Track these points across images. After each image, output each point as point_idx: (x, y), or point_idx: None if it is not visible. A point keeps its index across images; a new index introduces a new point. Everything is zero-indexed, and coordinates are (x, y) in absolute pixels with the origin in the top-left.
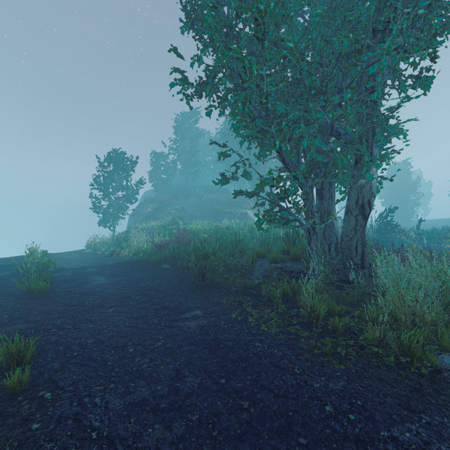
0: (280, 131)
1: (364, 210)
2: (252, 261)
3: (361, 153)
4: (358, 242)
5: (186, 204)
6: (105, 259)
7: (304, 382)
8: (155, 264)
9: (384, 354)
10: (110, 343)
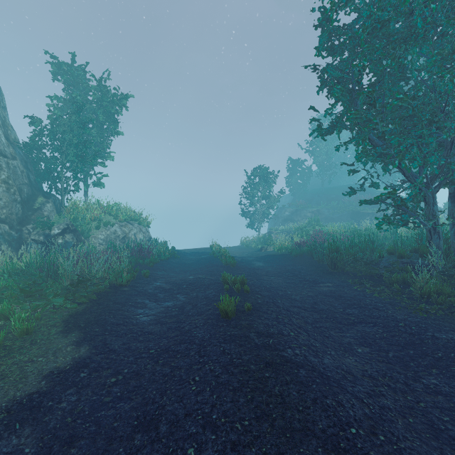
0: (399, 152)
1: None
2: (379, 256)
3: None
4: None
5: (322, 206)
6: (256, 252)
7: (392, 315)
8: (295, 257)
9: None
10: (278, 289)
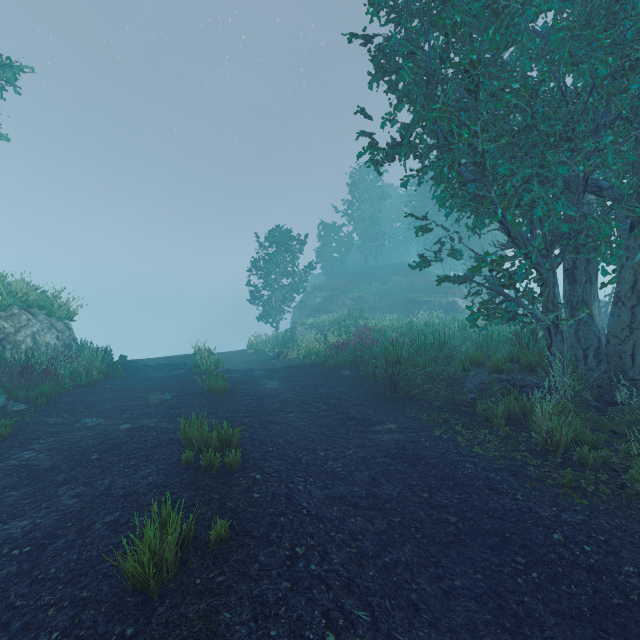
0: (504, 194)
1: None
2: (462, 369)
3: (637, 216)
4: (635, 347)
5: (366, 291)
6: (271, 361)
7: (528, 509)
8: (331, 369)
9: None
10: (300, 445)
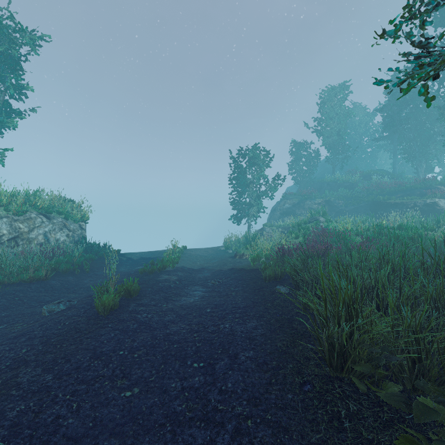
0: None
1: None
2: None
3: None
4: None
5: (332, 196)
6: (227, 260)
7: None
8: (268, 280)
9: None
10: None
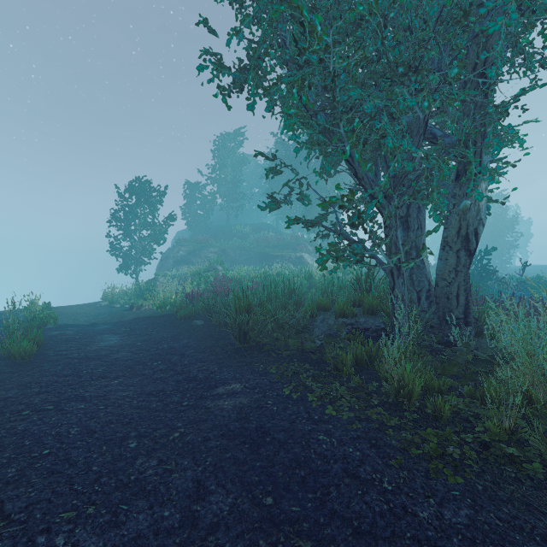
0: (352, 131)
1: (469, 243)
2: (311, 315)
3: (469, 160)
4: (460, 289)
5: (228, 246)
6: (122, 313)
7: (402, 509)
8: (184, 319)
9: (522, 458)
10: (104, 433)
